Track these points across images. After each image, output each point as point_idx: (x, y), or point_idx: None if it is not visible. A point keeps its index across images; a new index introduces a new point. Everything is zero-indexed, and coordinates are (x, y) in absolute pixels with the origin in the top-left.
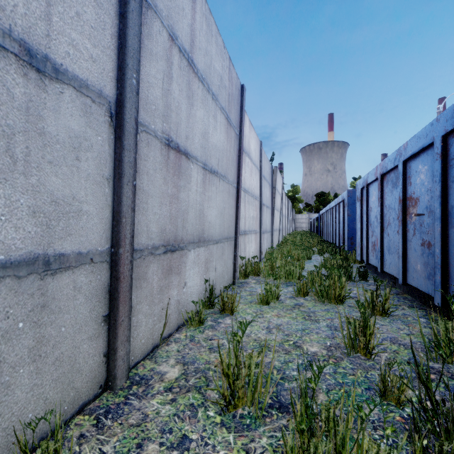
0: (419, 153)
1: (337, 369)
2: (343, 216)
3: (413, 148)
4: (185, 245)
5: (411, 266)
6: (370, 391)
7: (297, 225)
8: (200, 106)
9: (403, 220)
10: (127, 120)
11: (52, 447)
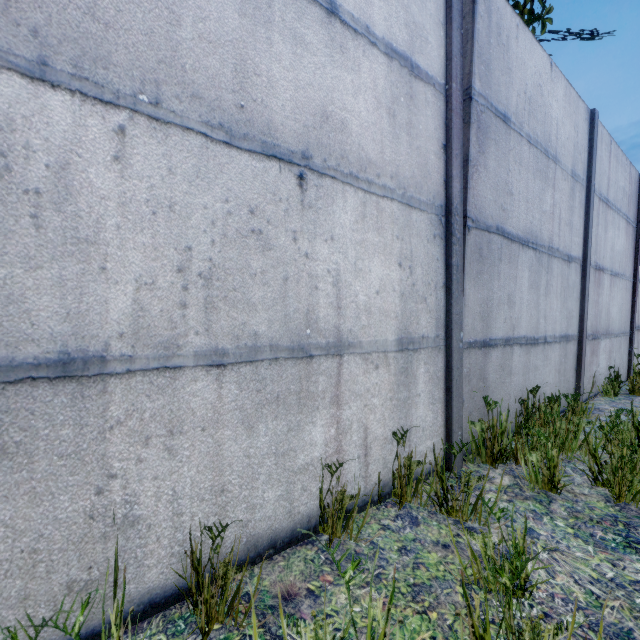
0: None
1: None
2: None
3: None
4: (599, 335)
5: None
6: None
7: None
8: (610, 228)
9: None
10: (587, 267)
11: (583, 405)
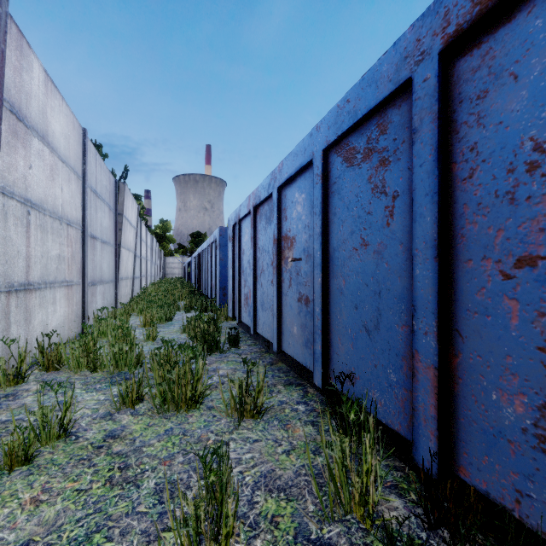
0: (296, 177)
1: None
2: (215, 261)
3: (290, 169)
4: None
5: (286, 328)
6: None
7: (168, 271)
8: None
9: (279, 266)
10: None
11: None
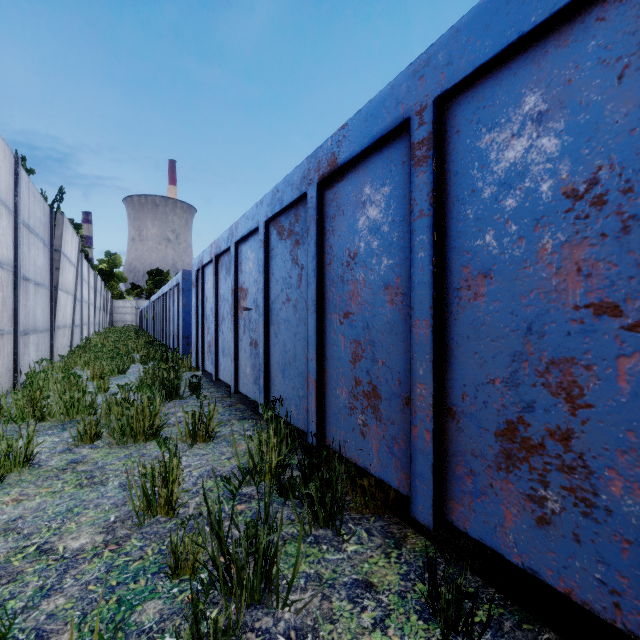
0: (249, 237)
1: (114, 563)
2: (178, 307)
3: (243, 229)
4: None
5: (242, 370)
6: (160, 573)
7: (117, 318)
8: None
9: (236, 314)
10: None
11: None
